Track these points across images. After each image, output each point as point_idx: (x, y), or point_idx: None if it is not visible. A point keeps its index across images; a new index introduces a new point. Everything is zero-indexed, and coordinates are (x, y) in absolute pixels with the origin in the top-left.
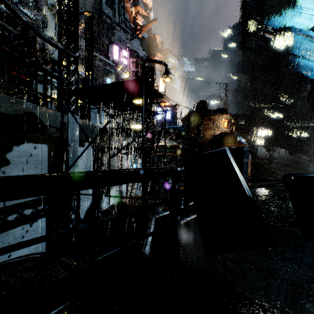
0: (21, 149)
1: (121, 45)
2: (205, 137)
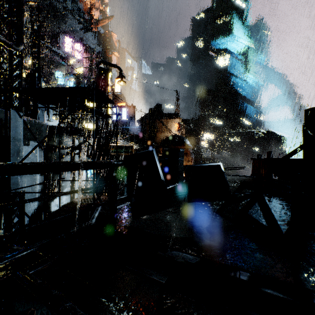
0: None
1: (73, 35)
2: (160, 139)
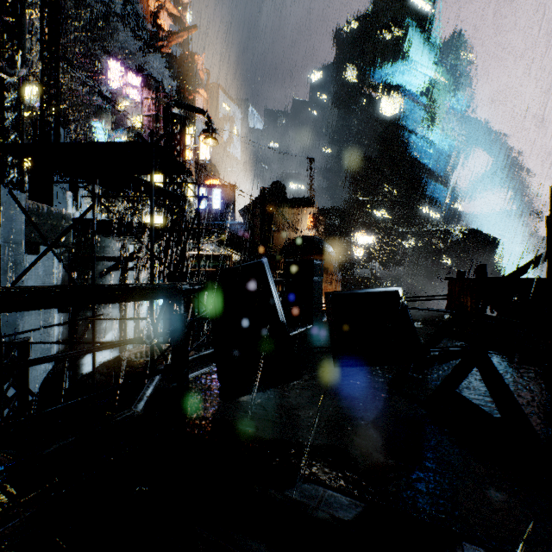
0: None
1: (127, 60)
2: (280, 243)
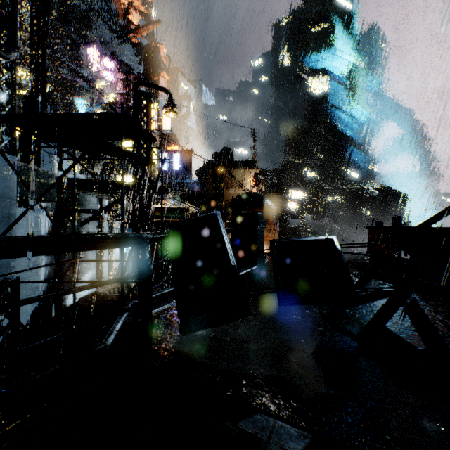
0: None
1: (103, 49)
2: (228, 198)
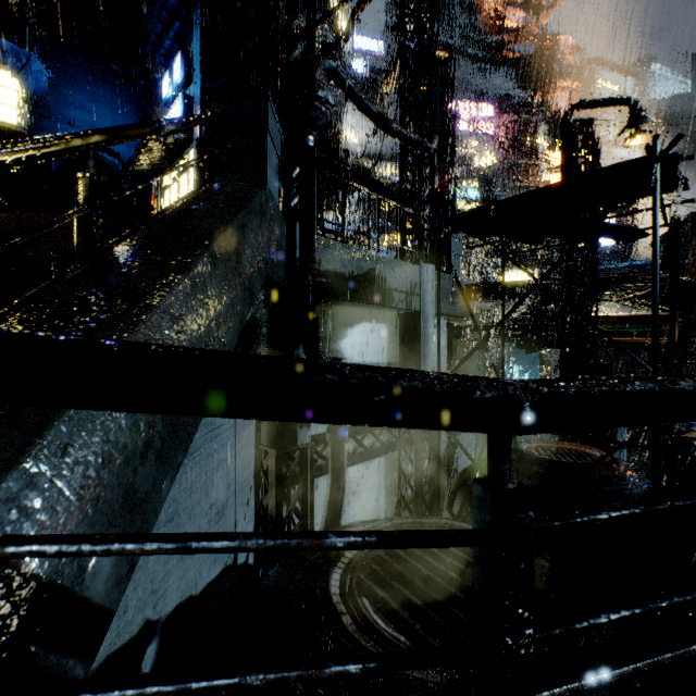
0: (356, 333)
1: (470, 94)
2: None
